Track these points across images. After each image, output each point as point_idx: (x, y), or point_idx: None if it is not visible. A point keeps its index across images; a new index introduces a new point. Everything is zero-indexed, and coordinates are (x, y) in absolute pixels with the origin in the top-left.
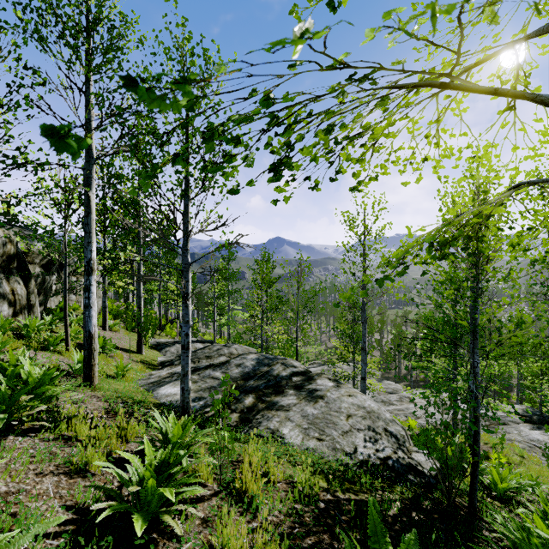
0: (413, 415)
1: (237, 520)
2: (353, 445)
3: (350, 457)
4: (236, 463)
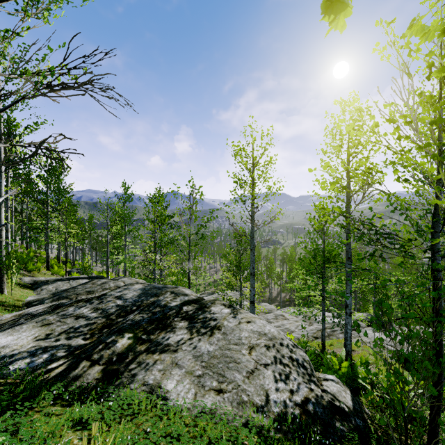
0: (288, 330)
1: None
2: (264, 391)
3: (263, 413)
4: None
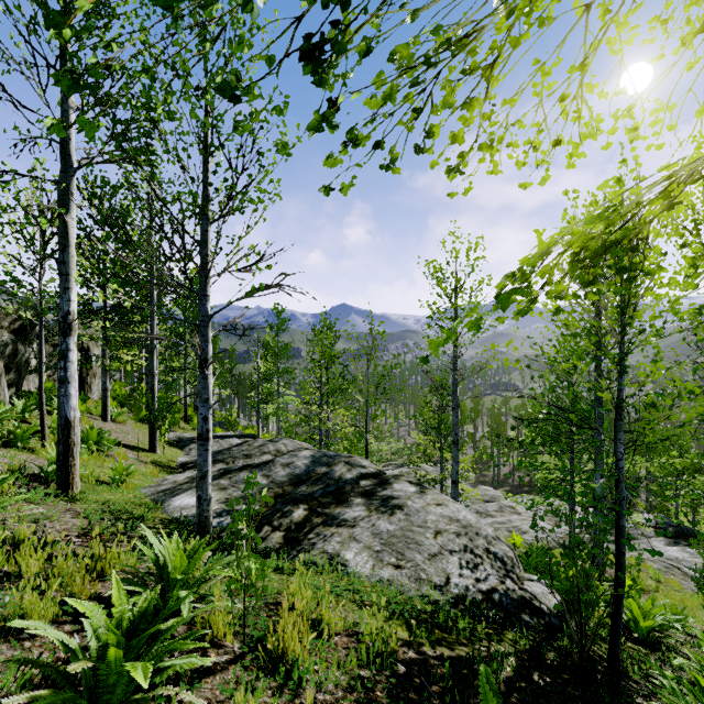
0: (517, 529)
1: (266, 703)
2: (445, 574)
3: (440, 591)
4: (273, 607)
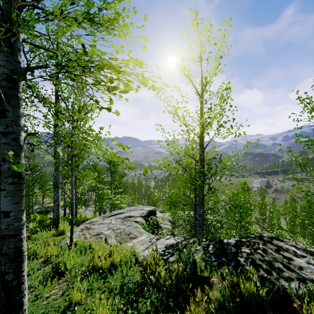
0: None
1: None
2: None
3: None
4: None
